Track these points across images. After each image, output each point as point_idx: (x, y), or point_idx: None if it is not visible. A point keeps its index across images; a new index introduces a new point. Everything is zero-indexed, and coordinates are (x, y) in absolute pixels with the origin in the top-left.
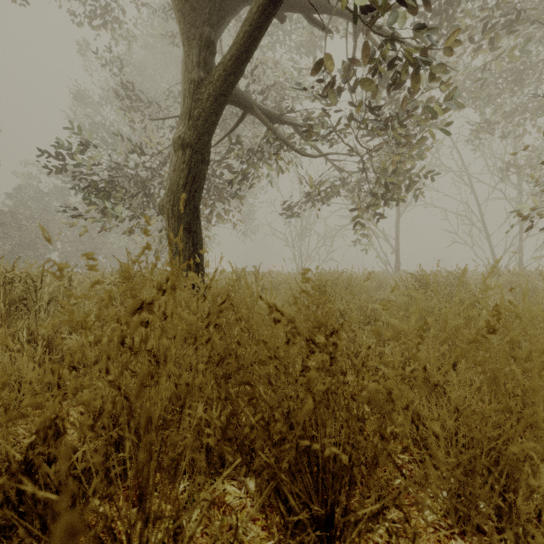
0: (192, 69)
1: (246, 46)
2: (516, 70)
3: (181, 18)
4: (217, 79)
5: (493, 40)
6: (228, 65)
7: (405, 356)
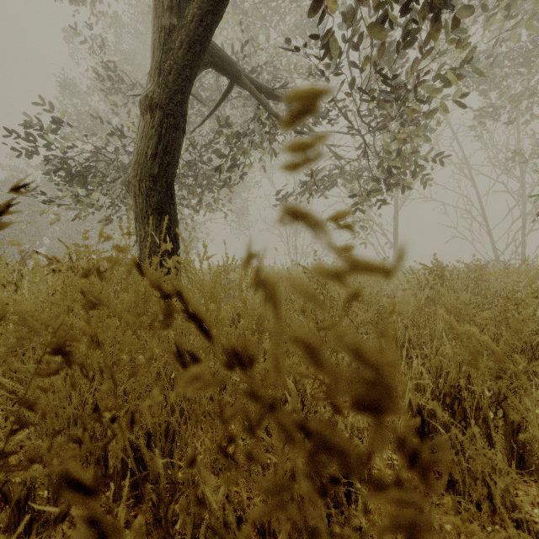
0: (162, 14)
1: None
2: (525, 50)
3: None
4: (190, 20)
5: (510, 5)
6: (203, 0)
7: (451, 377)
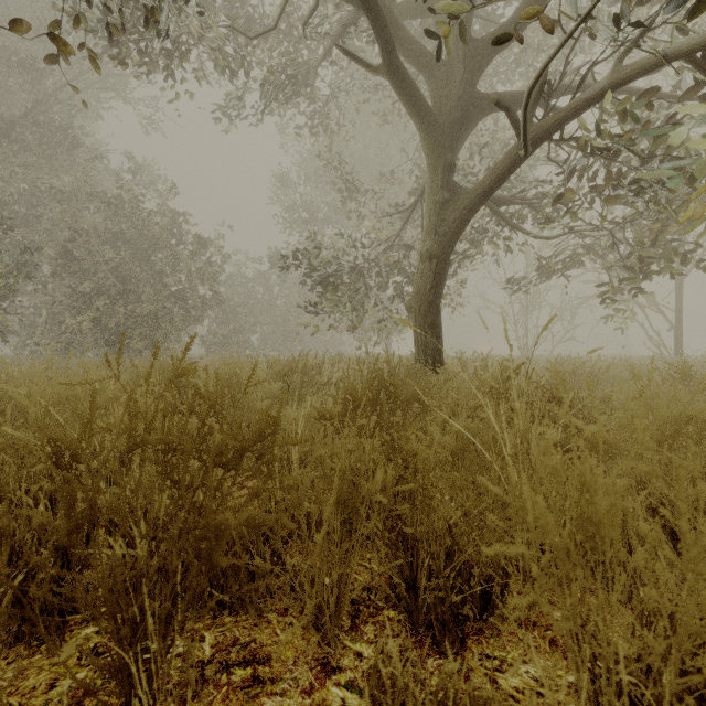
0: (437, 192)
1: (491, 178)
2: None
3: (430, 154)
4: (462, 203)
5: None
6: (473, 193)
7: None
